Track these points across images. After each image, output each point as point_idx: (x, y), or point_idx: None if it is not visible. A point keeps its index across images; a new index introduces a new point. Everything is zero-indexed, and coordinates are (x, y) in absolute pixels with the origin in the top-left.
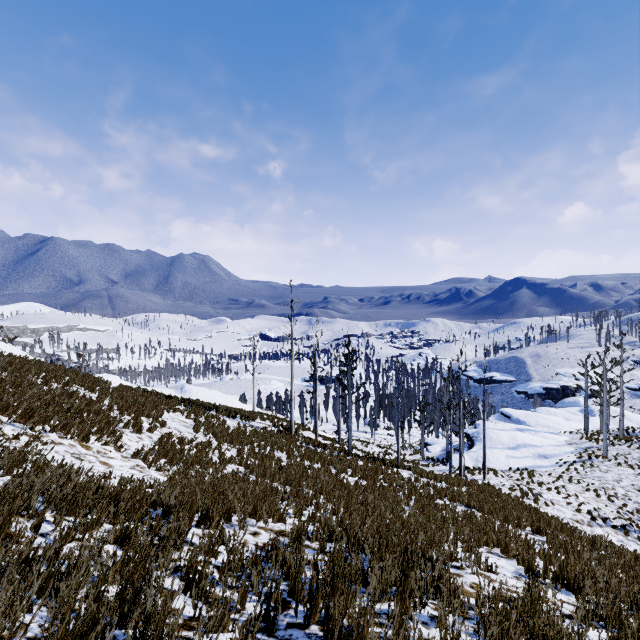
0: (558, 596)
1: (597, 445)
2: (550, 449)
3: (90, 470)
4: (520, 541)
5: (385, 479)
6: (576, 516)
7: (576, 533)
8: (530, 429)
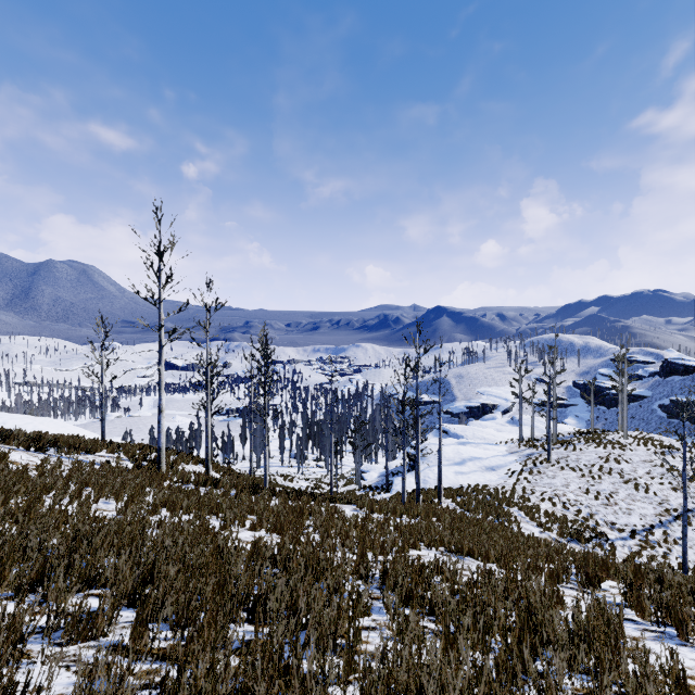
0: None
1: (537, 451)
2: (495, 460)
3: None
4: None
5: (316, 525)
6: (544, 533)
7: (667, 579)
8: (471, 442)
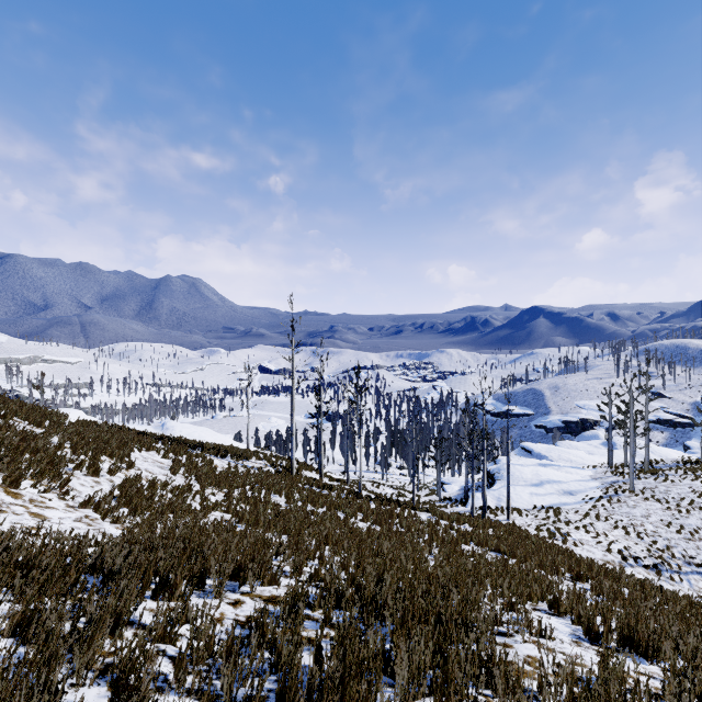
0: (640, 669)
1: (623, 479)
2: (575, 485)
3: (0, 525)
4: (568, 593)
5: (402, 523)
6: (607, 556)
7: (623, 578)
8: (553, 464)
